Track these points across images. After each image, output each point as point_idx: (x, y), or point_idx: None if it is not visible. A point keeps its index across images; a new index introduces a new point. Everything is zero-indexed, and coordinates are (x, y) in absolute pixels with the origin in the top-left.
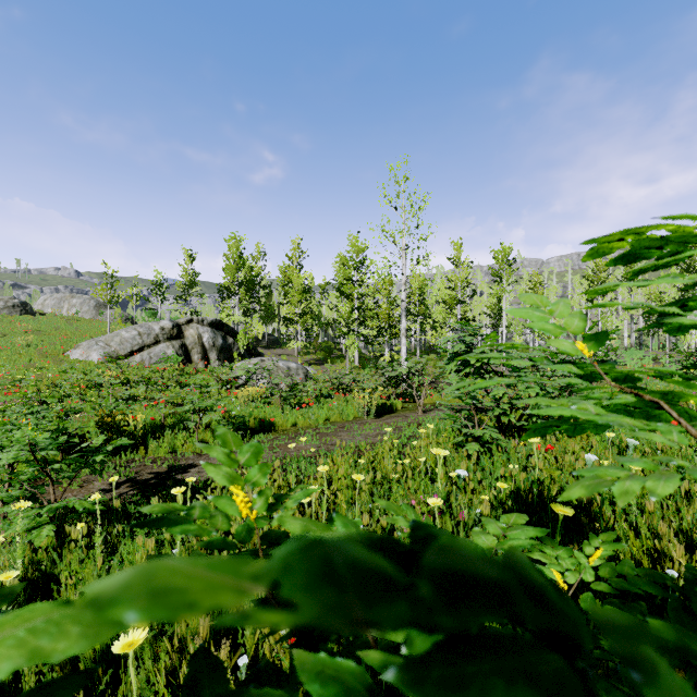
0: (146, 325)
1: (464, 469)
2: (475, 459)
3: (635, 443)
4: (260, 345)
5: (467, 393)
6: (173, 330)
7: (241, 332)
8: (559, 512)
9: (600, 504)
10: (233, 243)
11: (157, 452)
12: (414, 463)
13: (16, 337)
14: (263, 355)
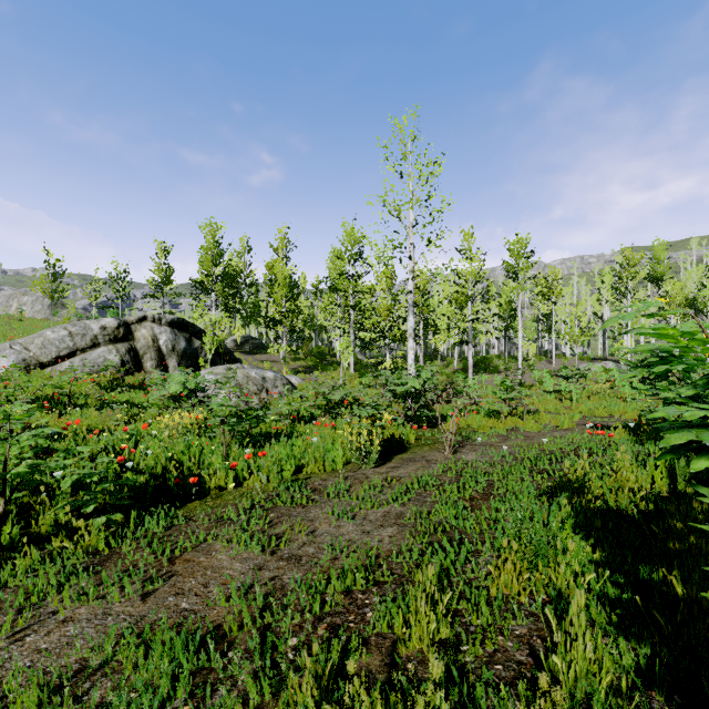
0: (81, 323)
1: None
2: None
3: None
4: (242, 350)
5: None
6: (119, 330)
7: (207, 333)
8: None
9: None
10: (208, 231)
11: None
12: None
13: None
14: (240, 362)
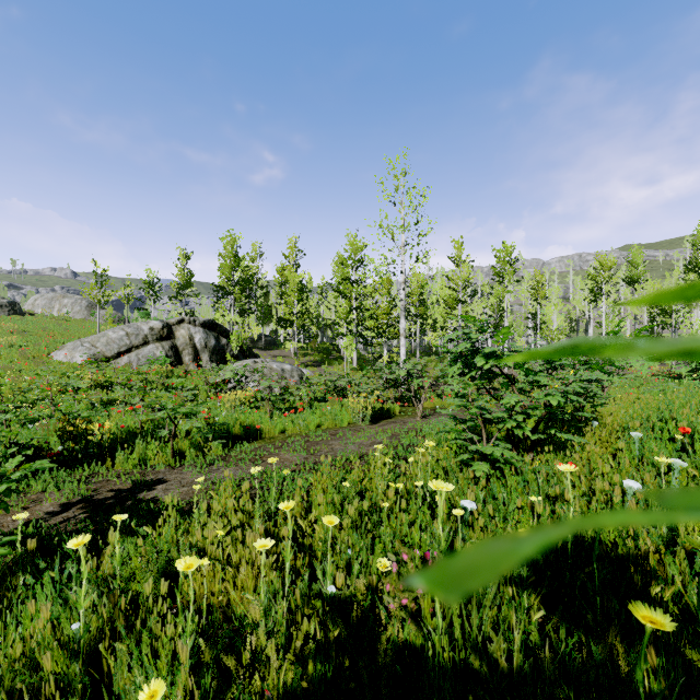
0: (134, 325)
1: (471, 499)
2: (484, 482)
3: (682, 465)
4: (257, 347)
5: (473, 401)
6: (163, 330)
7: (234, 333)
8: (647, 624)
9: (697, 592)
10: (228, 241)
11: (125, 464)
12: (409, 486)
13: (0, 337)
14: (258, 357)
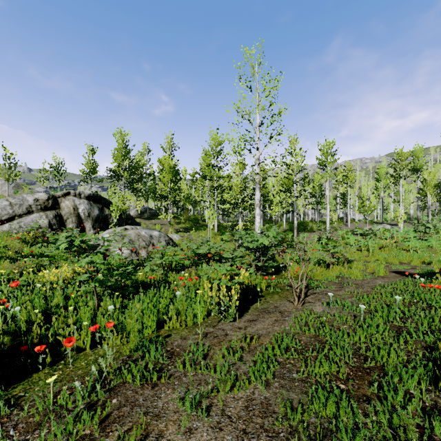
0: (20, 196)
1: None
2: None
3: None
4: (143, 217)
5: None
6: (48, 201)
7: (113, 204)
8: None
9: None
10: (119, 136)
11: None
12: None
13: None
14: (139, 224)
